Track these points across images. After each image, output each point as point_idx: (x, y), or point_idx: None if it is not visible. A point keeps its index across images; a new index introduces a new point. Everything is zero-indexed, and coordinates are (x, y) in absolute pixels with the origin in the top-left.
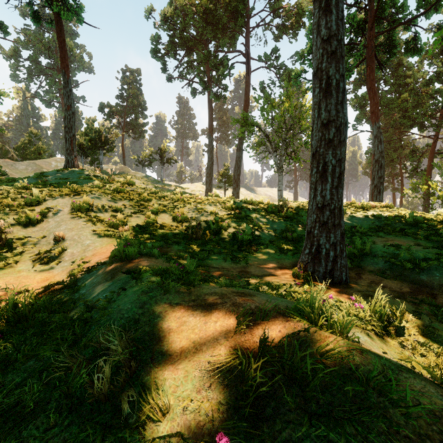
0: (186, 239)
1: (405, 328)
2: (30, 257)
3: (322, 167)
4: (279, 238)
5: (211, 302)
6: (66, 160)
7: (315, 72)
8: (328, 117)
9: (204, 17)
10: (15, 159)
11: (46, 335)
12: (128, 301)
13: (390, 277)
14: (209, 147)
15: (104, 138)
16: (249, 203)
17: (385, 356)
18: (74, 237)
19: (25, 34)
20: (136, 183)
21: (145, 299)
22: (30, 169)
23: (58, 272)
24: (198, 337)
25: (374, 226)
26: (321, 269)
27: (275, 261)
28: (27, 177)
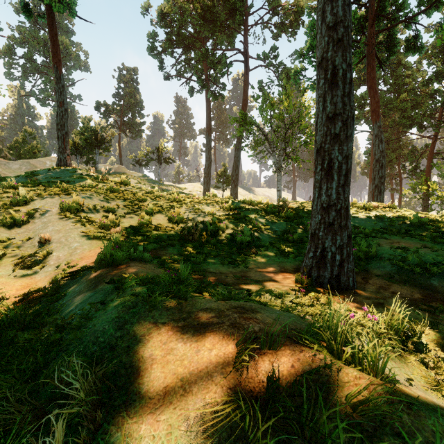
0: (182, 241)
1: (425, 342)
2: (11, 261)
3: (328, 164)
4: (280, 240)
5: (205, 322)
6: (58, 159)
7: (320, 62)
8: (334, 110)
9: (202, 14)
10: (9, 158)
11: (4, 362)
12: (105, 319)
13: (398, 282)
14: (207, 146)
15: (100, 137)
16: (248, 204)
17: (432, 402)
18: (61, 239)
19: (20, 31)
20: (132, 183)
21: (126, 317)
22: (24, 169)
23: (41, 278)
24: (187, 372)
25: (378, 227)
26: (326, 274)
27: (276, 265)
28: (17, 176)
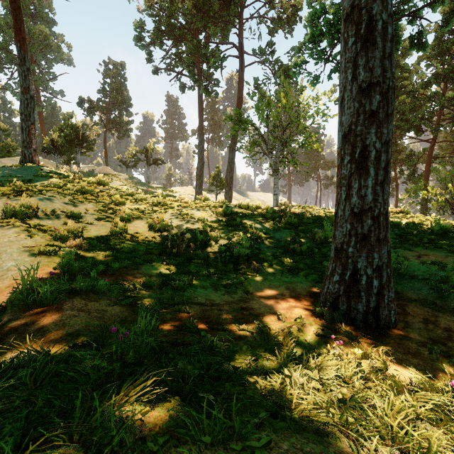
0: (164, 254)
1: None
2: None
3: (361, 152)
4: (285, 252)
5: None
6: (22, 155)
7: (349, 13)
8: (369, 78)
9: (193, 3)
10: None
11: None
12: None
13: (445, 310)
14: (199, 146)
15: (82, 134)
16: (245, 208)
17: None
18: None
19: None
20: (116, 185)
21: None
22: None
23: None
24: None
25: (395, 236)
26: (360, 307)
27: (284, 287)
28: None
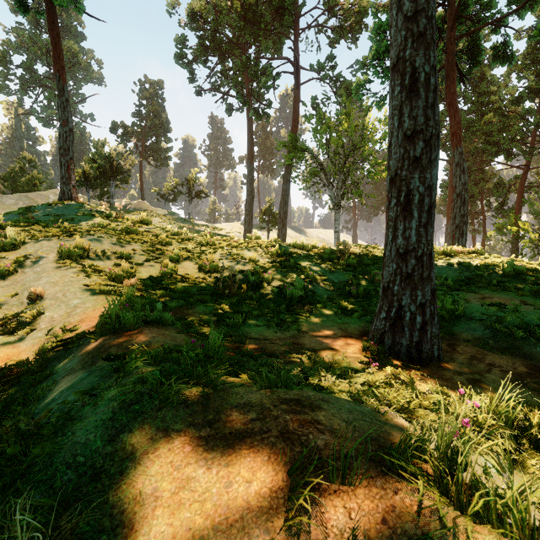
0: (216, 295)
1: None
2: None
3: (405, 196)
4: (341, 294)
5: (242, 430)
6: (61, 192)
7: (395, 63)
8: (413, 126)
9: (242, 14)
10: (2, 191)
11: None
12: (92, 423)
13: (495, 349)
14: (248, 177)
15: (117, 165)
16: (299, 248)
17: None
18: (57, 294)
19: (17, 34)
20: (155, 222)
21: (124, 419)
22: (21, 204)
23: (26, 347)
24: (210, 526)
25: (463, 278)
26: (404, 341)
27: (336, 327)
28: (8, 213)
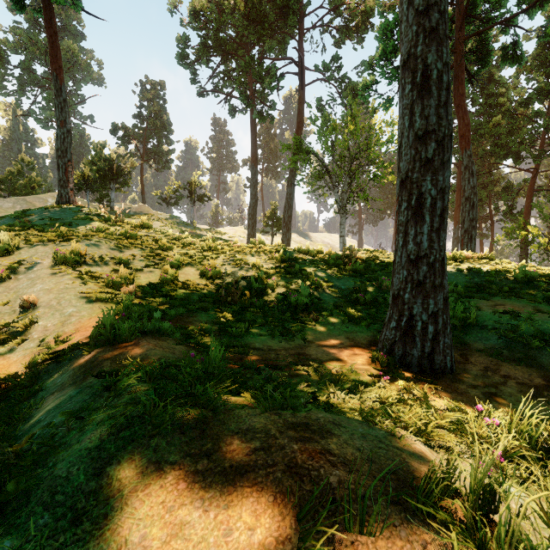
0: (218, 303)
1: None
2: None
3: (417, 200)
4: (347, 301)
5: (244, 462)
6: (58, 195)
7: (406, 60)
8: (425, 126)
9: (245, 14)
10: None
11: None
12: (76, 453)
13: (510, 360)
14: (252, 180)
15: (117, 168)
16: (304, 253)
17: None
18: (51, 302)
19: (15, 33)
20: (157, 227)
21: (112, 448)
22: (19, 208)
23: (17, 358)
24: None
25: (473, 284)
26: (415, 352)
27: (343, 337)
28: (3, 217)
